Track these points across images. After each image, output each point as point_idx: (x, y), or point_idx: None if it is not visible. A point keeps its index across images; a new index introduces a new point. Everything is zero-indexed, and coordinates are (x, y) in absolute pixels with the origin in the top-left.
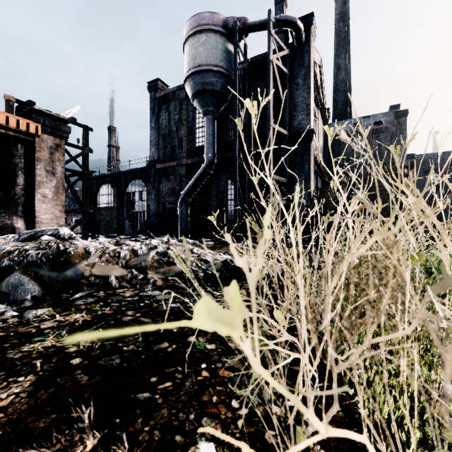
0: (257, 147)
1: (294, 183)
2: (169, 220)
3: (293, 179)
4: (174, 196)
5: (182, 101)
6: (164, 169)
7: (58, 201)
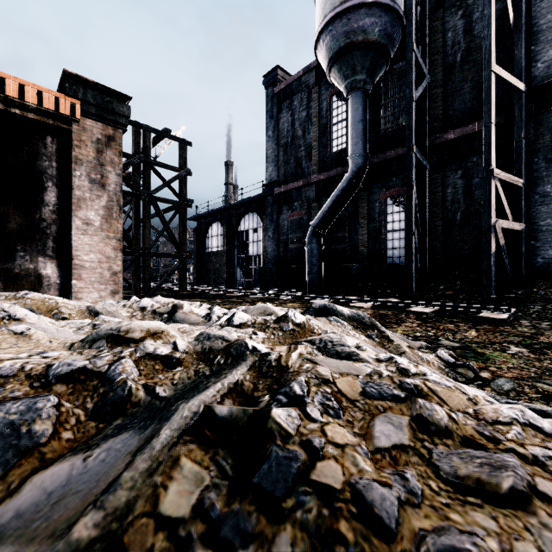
0: (446, 131)
1: (534, 188)
2: (292, 267)
3: (532, 181)
4: (299, 232)
5: (311, 88)
6: (286, 193)
7: (110, 232)
